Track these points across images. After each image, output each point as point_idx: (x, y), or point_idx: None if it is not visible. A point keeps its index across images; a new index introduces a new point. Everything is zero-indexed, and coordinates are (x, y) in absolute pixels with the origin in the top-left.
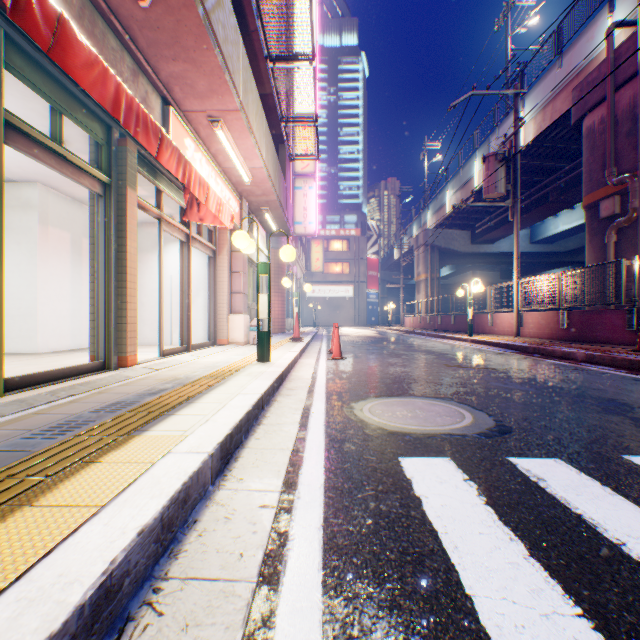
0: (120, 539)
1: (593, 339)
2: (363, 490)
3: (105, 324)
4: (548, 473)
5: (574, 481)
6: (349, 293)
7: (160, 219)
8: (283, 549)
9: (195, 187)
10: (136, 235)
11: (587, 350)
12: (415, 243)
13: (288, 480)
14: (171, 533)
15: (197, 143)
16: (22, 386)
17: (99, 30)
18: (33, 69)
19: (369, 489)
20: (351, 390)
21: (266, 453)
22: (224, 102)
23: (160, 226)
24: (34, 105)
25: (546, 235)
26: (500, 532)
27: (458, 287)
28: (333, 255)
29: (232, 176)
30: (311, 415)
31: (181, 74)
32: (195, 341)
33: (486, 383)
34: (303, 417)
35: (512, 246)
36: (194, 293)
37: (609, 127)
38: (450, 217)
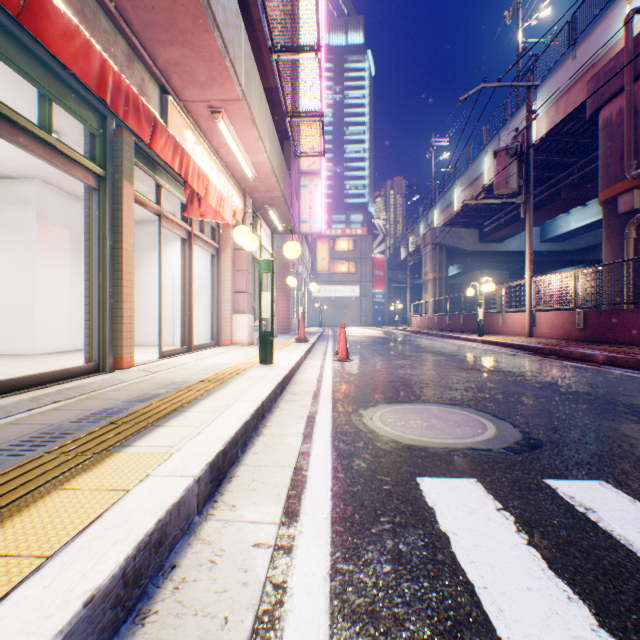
0: (58, 613)
1: (612, 340)
2: (377, 522)
3: (99, 324)
4: (596, 501)
5: (630, 513)
6: (355, 293)
7: (160, 215)
8: (279, 610)
9: (193, 179)
10: (133, 231)
11: (607, 352)
12: (422, 242)
13: (289, 508)
14: (139, 588)
15: (198, 136)
16: (6, 391)
17: (89, 10)
18: (18, 51)
19: (385, 521)
20: (359, 395)
21: (264, 472)
22: (225, 91)
23: (160, 222)
24: (24, 93)
25: (557, 233)
26: (554, 587)
27: (466, 287)
28: (339, 255)
29: (235, 171)
30: (316, 424)
31: (179, 60)
32: (198, 341)
33: (504, 388)
34: (307, 426)
35: (522, 244)
36: (197, 292)
37: (628, 118)
38: (458, 215)
